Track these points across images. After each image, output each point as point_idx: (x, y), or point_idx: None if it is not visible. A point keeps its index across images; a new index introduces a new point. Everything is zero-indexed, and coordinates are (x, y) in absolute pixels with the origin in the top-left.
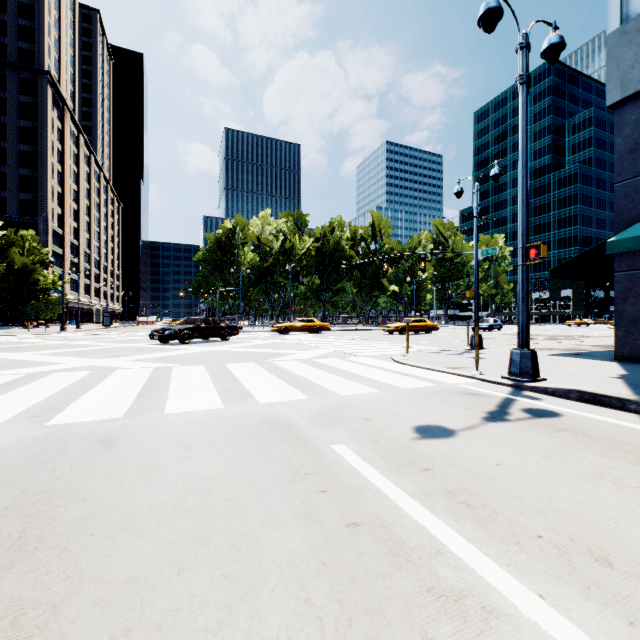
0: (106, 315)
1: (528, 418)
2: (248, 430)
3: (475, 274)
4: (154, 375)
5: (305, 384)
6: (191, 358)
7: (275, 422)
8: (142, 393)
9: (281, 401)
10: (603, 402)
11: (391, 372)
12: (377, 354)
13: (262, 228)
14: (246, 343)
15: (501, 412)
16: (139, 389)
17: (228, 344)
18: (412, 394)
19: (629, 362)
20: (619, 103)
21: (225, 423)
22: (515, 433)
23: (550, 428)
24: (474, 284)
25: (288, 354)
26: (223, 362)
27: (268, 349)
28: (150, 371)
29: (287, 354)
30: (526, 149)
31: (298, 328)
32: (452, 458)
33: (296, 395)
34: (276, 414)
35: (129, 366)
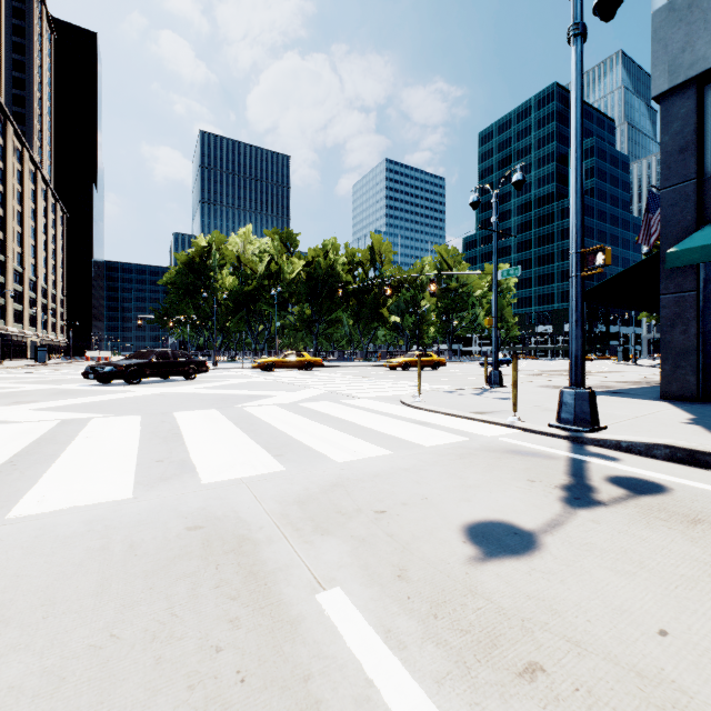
0: (41, 349)
1: (627, 497)
2: (154, 556)
3: (494, 299)
4: (51, 433)
5: (283, 443)
6: (129, 404)
7: (215, 529)
8: (1, 469)
9: (239, 478)
10: (707, 463)
11: (403, 420)
12: (381, 395)
13: (243, 247)
14: (216, 382)
15: (581, 486)
16: (1, 461)
17: (192, 384)
18: (440, 456)
19: (679, 401)
20: (666, 94)
21: (115, 538)
22: (632, 533)
23: (675, 518)
24: (493, 310)
25: (267, 396)
26: (173, 409)
27: (242, 390)
28: (50, 426)
29: (266, 396)
30: (581, 123)
31: (285, 364)
32: (565, 619)
33: (266, 465)
34: (223, 508)
35: (23, 419)
